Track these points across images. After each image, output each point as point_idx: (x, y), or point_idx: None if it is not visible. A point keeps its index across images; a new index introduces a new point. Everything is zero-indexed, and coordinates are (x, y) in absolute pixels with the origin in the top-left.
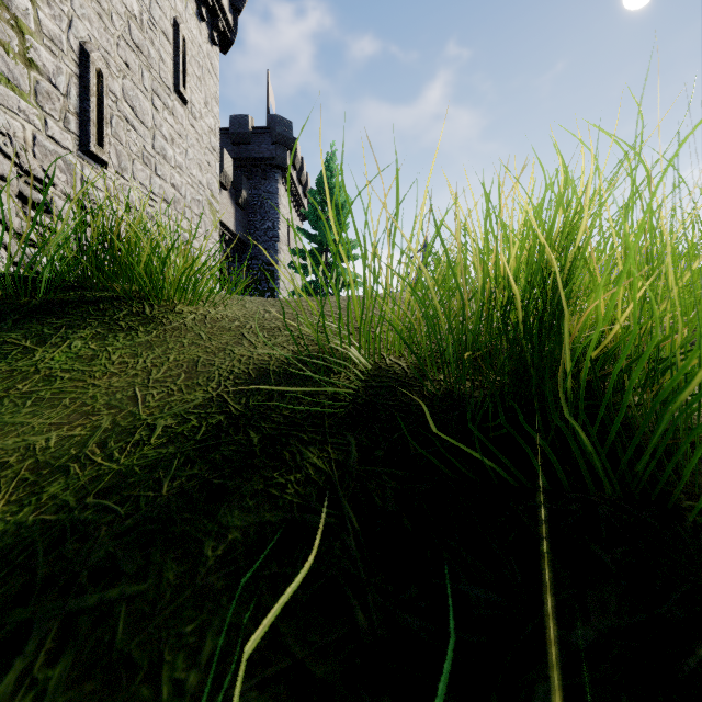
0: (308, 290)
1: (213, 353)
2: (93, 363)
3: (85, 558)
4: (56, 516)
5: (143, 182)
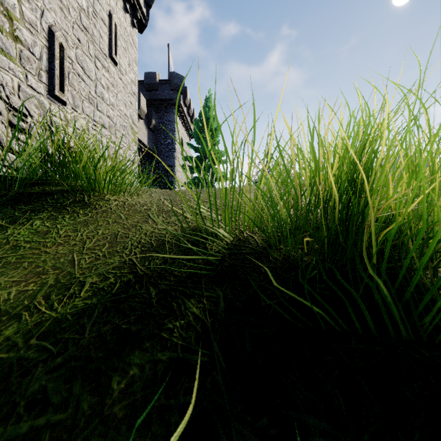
0: (194, 182)
1: (128, 229)
2: (47, 236)
3: (24, 390)
4: (7, 354)
5: (89, 114)
